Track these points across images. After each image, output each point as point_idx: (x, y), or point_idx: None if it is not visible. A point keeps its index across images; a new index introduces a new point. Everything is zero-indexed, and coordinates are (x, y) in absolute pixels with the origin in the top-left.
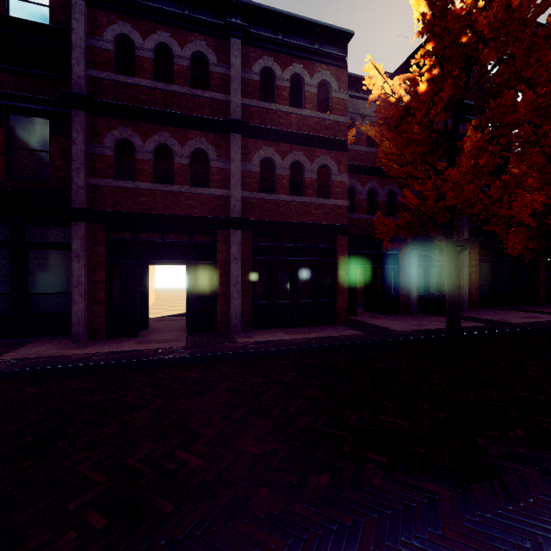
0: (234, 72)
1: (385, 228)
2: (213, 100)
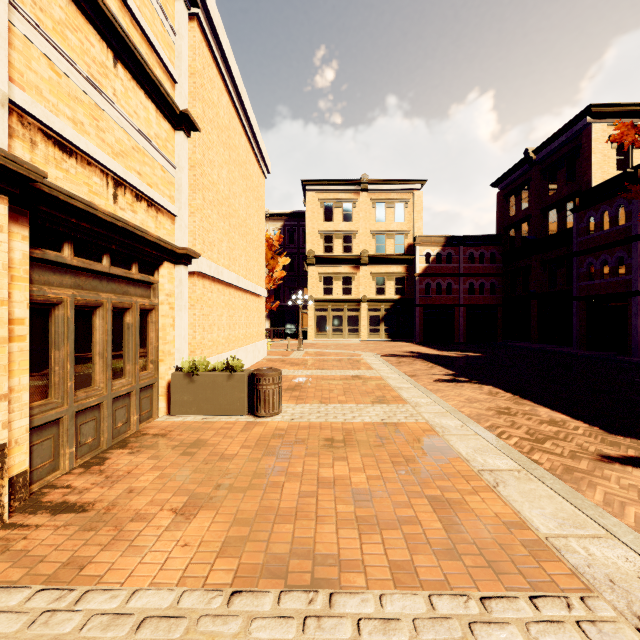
0: (634, 207)
1: None
2: (626, 227)
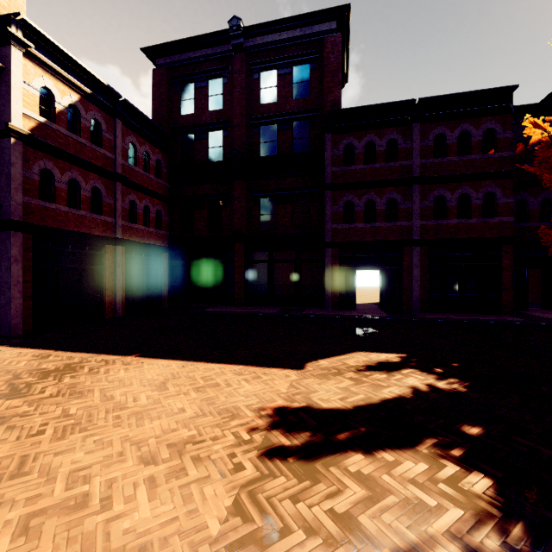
0: (415, 145)
1: (549, 238)
2: (400, 166)
